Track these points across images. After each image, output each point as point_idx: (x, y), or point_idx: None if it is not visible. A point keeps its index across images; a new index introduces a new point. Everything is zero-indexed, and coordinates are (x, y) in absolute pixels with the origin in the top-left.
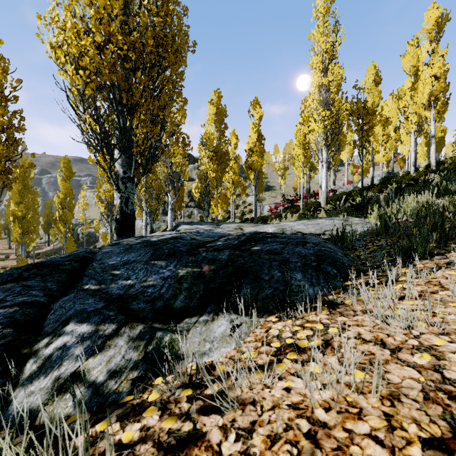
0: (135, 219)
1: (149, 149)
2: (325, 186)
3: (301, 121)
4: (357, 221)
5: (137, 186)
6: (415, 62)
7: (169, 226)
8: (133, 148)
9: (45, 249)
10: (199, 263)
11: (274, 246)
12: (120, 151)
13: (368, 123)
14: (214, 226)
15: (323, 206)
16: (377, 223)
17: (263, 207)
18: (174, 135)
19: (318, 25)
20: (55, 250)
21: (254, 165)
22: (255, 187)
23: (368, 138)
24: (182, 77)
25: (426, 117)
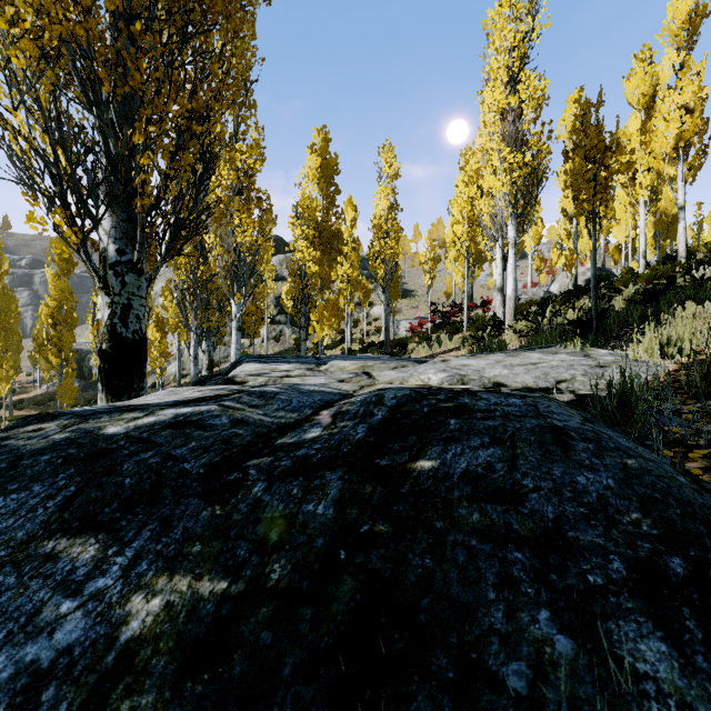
0: (144, 350)
1: (175, 203)
2: (512, 288)
3: (464, 178)
4: (610, 358)
5: (152, 282)
6: (646, 88)
7: (234, 358)
8: (135, 199)
9: (33, 393)
10: (232, 543)
11: (480, 455)
12: (105, 204)
13: (606, 168)
14: (310, 366)
15: (510, 323)
16: (656, 362)
17: (399, 324)
18: (243, 193)
19: (500, 1)
20: (50, 394)
21: (384, 253)
22: (386, 290)
23: (605, 196)
24: (245, 56)
25: (669, 176)
